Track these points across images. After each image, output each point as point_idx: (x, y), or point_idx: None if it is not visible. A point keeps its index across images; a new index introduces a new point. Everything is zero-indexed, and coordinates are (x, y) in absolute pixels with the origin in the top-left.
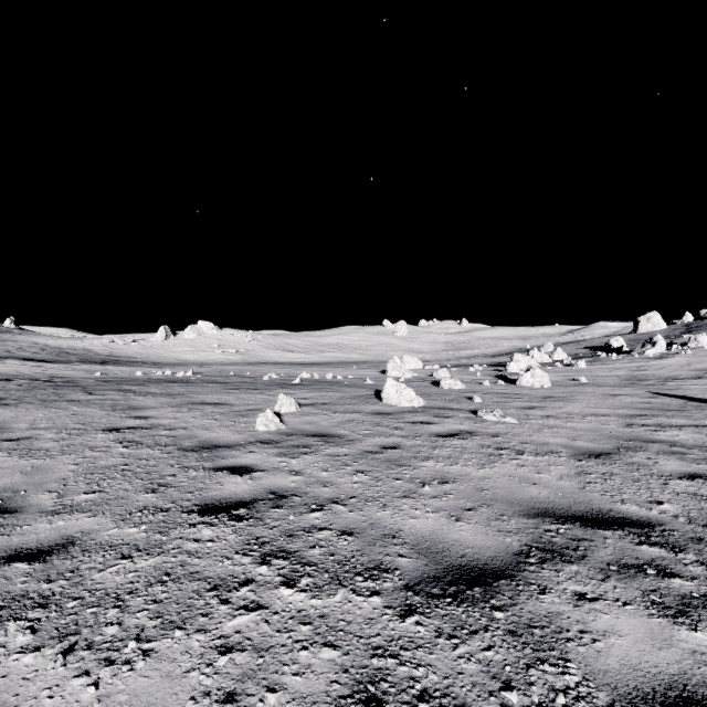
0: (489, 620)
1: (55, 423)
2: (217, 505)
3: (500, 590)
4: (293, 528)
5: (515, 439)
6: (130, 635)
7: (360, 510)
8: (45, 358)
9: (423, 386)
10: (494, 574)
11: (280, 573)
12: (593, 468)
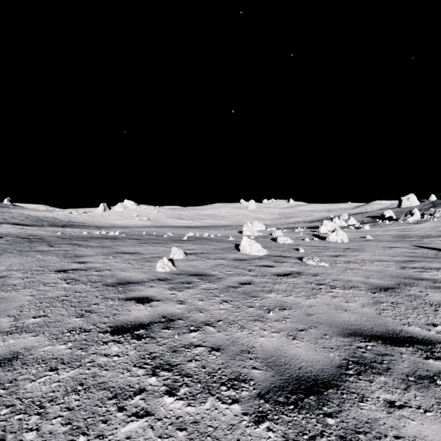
0: (324, 426)
1: (24, 266)
2: (124, 327)
3: (330, 398)
4: (176, 345)
5: (328, 277)
6: (44, 440)
7: (225, 331)
8: (28, 223)
9: (266, 241)
10: (324, 384)
11: (164, 383)
12: (384, 299)
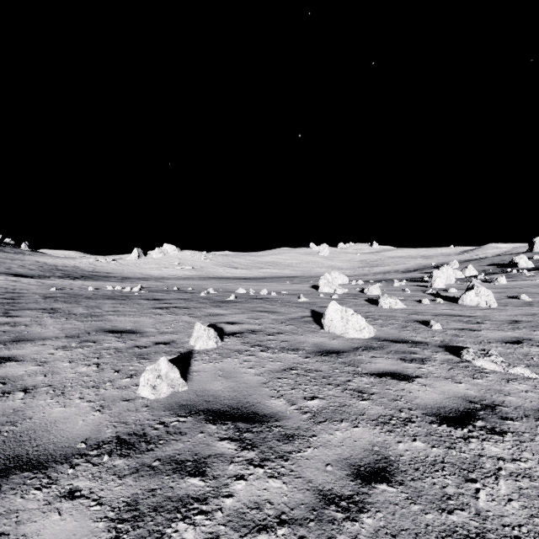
0: None
1: None
2: None
3: None
4: None
5: None
6: None
7: None
8: (33, 274)
9: (360, 304)
10: None
11: None
12: None
